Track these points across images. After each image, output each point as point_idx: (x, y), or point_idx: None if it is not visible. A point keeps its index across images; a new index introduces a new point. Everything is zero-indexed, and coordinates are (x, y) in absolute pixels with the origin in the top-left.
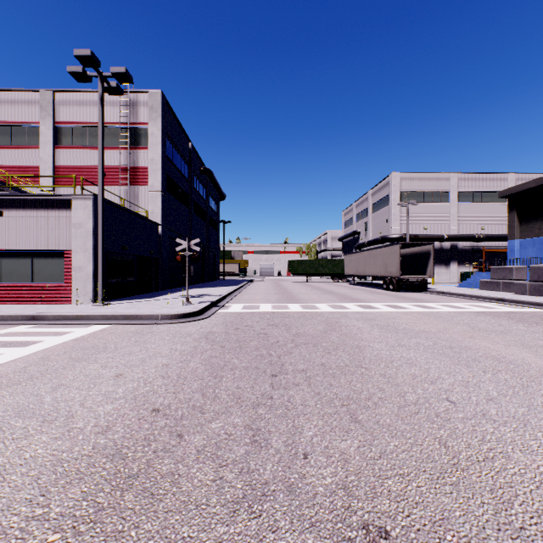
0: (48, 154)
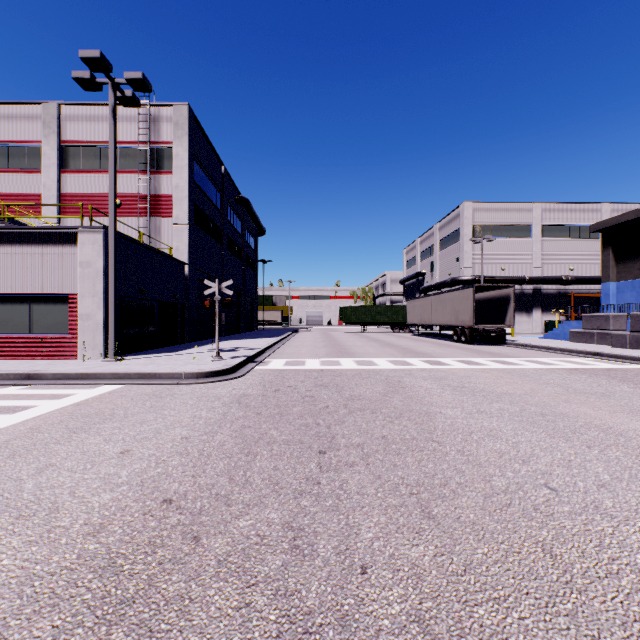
0: (53, 180)
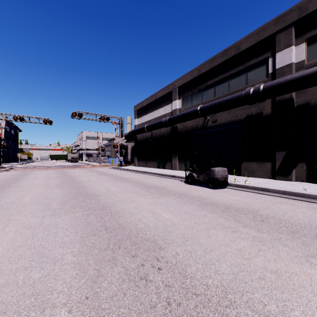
0: None
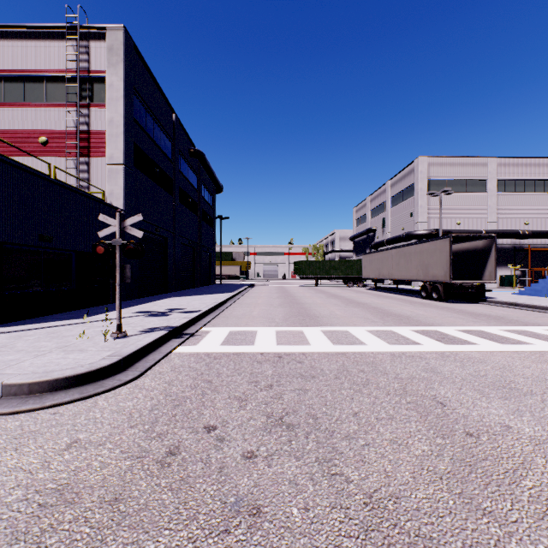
0: None
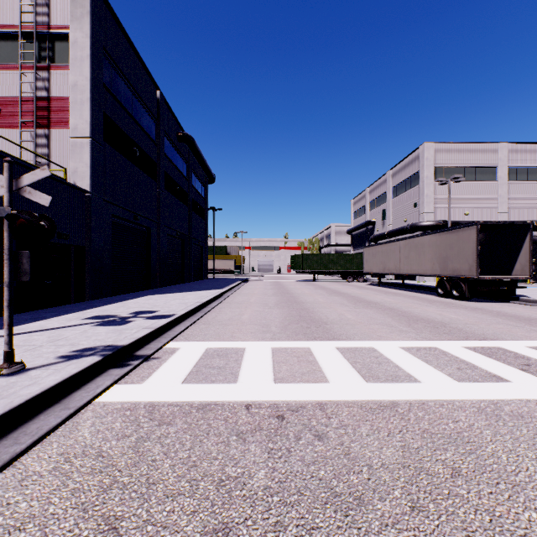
0: None
